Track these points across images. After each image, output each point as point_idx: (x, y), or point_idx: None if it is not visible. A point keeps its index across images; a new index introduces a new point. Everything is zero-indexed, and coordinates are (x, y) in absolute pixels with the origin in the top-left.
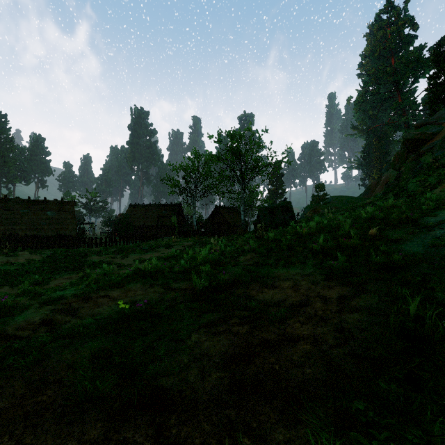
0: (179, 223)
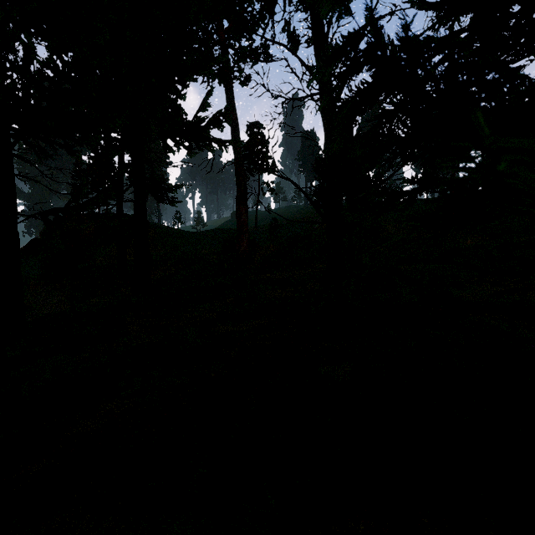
0: None
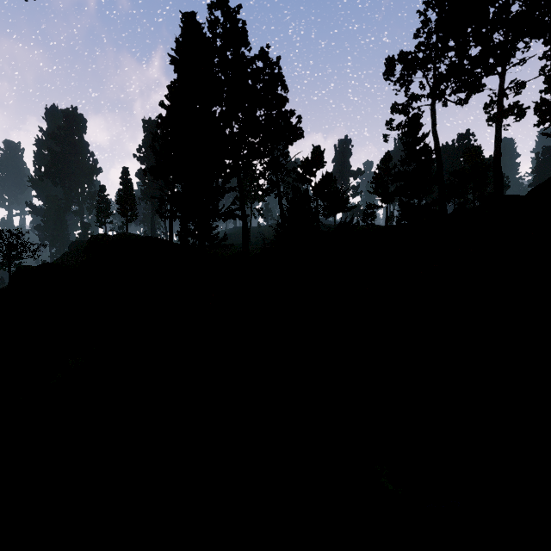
0: None
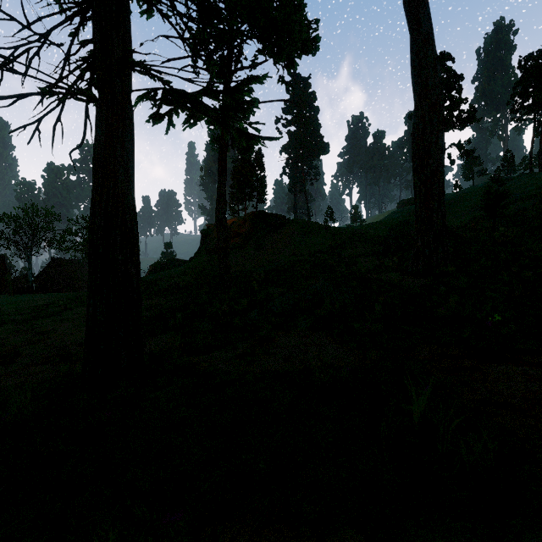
0: (0, 279)
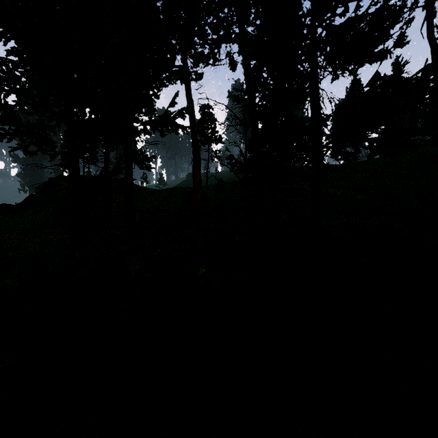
0: None
